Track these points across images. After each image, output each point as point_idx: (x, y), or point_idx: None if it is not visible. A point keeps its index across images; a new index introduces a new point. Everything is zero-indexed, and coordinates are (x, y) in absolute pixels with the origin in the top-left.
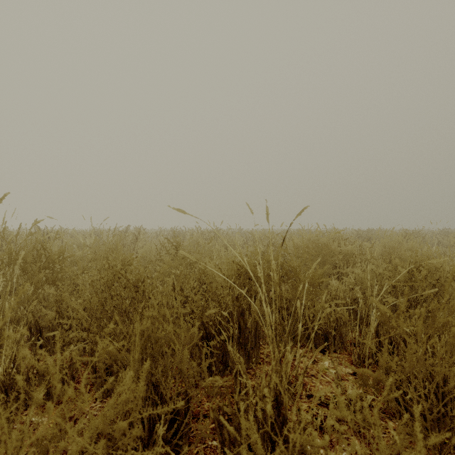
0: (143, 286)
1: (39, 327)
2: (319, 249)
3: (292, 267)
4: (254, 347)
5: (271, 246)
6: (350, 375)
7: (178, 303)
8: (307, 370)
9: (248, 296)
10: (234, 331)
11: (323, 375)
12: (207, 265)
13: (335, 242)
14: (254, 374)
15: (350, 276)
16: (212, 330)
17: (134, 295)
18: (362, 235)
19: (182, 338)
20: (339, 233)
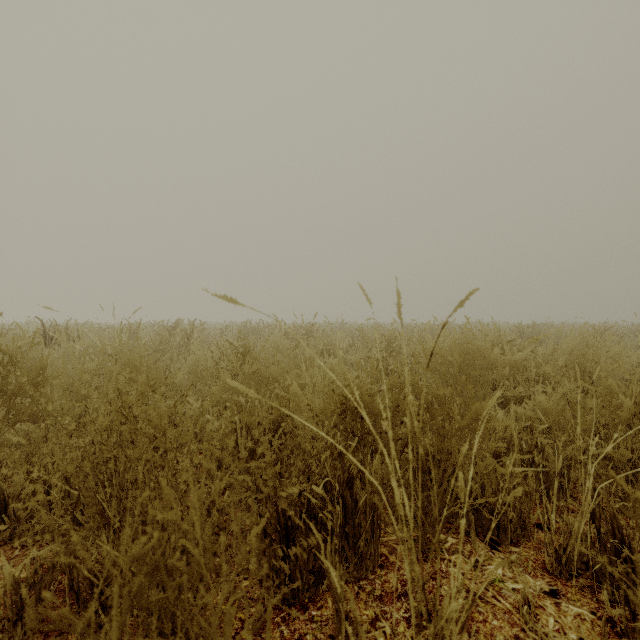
0: (164, 441)
1: (3, 496)
2: (469, 358)
3: (438, 398)
4: (371, 540)
5: (406, 367)
6: (546, 597)
7: (224, 482)
8: (466, 584)
9: (360, 449)
10: (335, 520)
11: (497, 596)
12: (290, 389)
13: (496, 348)
14: (372, 591)
15: (524, 404)
16: (294, 517)
17: (148, 456)
18: (524, 333)
19: (223, 575)
20: (499, 332)
